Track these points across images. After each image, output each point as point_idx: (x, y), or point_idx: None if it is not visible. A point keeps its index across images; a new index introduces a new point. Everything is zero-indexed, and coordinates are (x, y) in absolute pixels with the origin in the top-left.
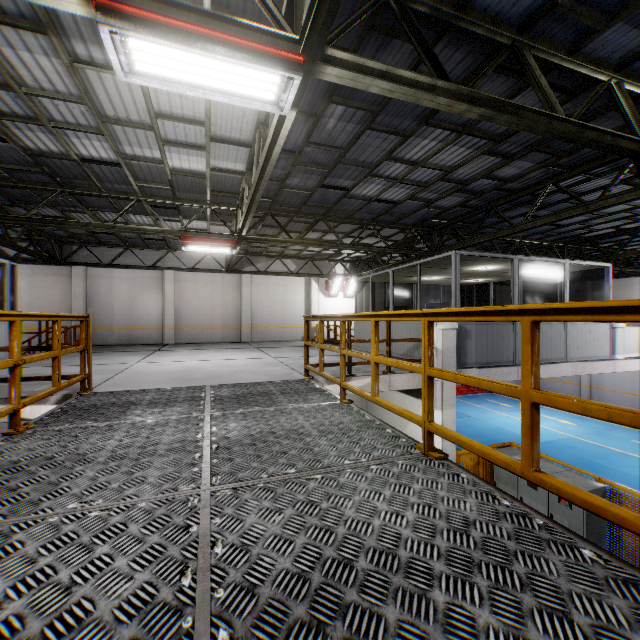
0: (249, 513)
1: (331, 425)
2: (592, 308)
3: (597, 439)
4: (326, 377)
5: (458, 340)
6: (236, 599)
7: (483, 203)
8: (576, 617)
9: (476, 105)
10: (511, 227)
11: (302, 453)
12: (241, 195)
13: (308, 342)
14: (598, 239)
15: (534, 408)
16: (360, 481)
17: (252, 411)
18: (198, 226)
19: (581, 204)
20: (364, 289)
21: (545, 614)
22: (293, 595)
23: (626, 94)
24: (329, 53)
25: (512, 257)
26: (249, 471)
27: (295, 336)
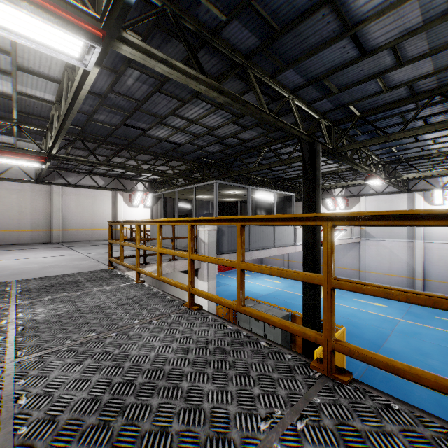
0: (53, 370)
1: (127, 299)
2: (264, 218)
3: (290, 289)
4: (126, 266)
5: (218, 237)
6: (38, 429)
7: (233, 152)
8: (252, 374)
9: (222, 95)
10: (248, 169)
11: (102, 321)
12: (51, 120)
13: (112, 241)
14: (291, 180)
15: (242, 272)
16: (144, 332)
17: (60, 297)
18: (4, 140)
19: (280, 160)
20: (159, 202)
21: (238, 377)
22: (87, 412)
23: (296, 106)
24: (124, 36)
25: (248, 187)
26: (54, 341)
27: (103, 236)
